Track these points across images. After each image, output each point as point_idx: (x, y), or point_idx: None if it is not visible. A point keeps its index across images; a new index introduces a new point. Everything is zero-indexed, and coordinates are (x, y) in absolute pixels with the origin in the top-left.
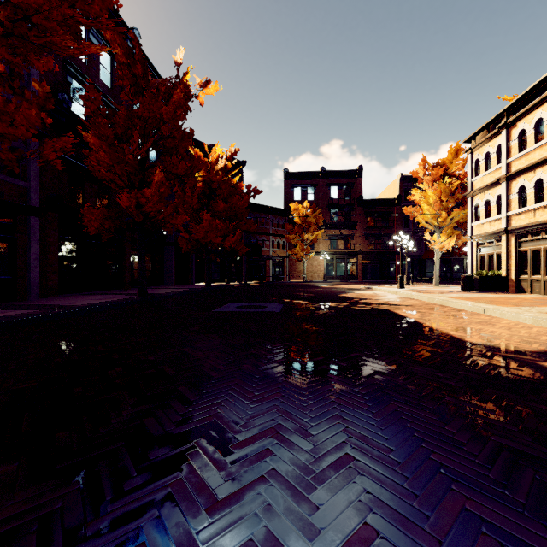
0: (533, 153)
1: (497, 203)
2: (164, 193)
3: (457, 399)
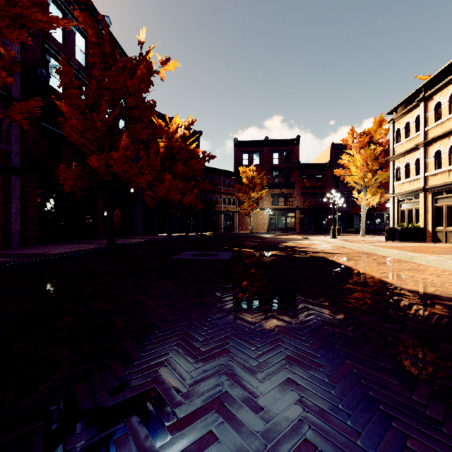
0: (448, 122)
1: (416, 166)
2: (130, 156)
3: (414, 357)
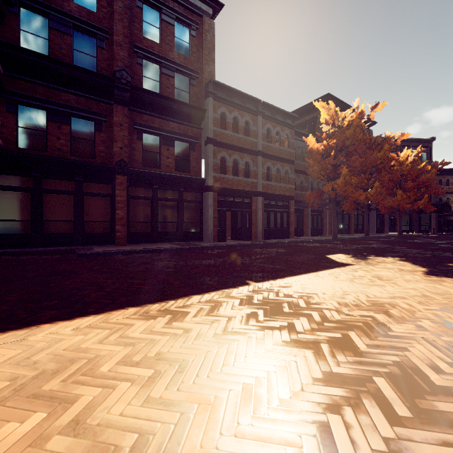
0: None
1: None
2: (378, 190)
3: None
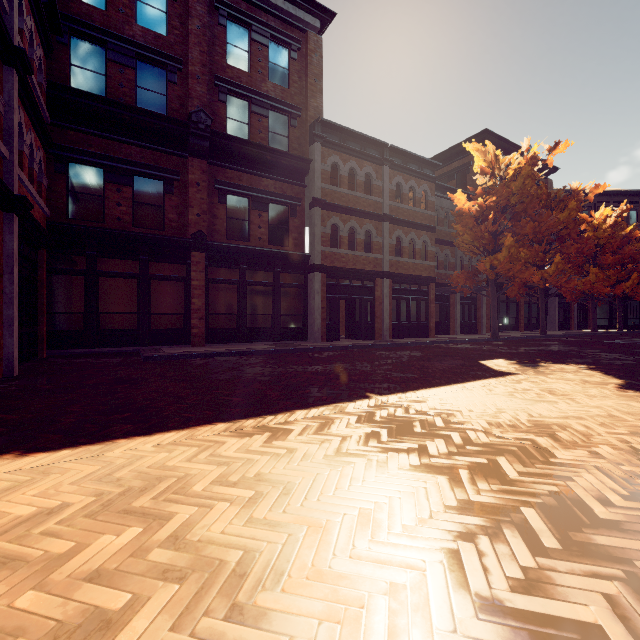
0: None
1: None
2: (560, 268)
3: None
